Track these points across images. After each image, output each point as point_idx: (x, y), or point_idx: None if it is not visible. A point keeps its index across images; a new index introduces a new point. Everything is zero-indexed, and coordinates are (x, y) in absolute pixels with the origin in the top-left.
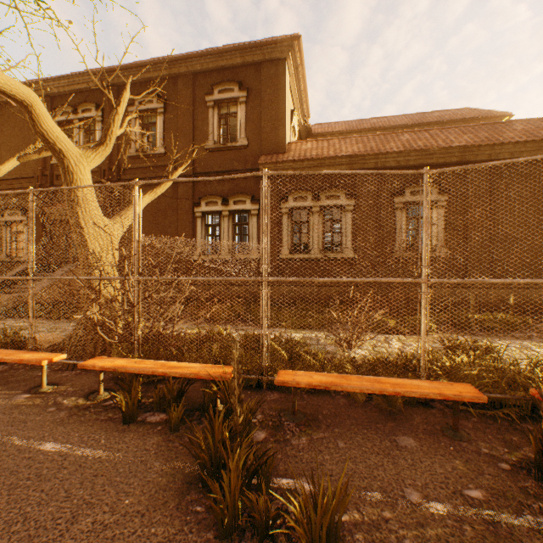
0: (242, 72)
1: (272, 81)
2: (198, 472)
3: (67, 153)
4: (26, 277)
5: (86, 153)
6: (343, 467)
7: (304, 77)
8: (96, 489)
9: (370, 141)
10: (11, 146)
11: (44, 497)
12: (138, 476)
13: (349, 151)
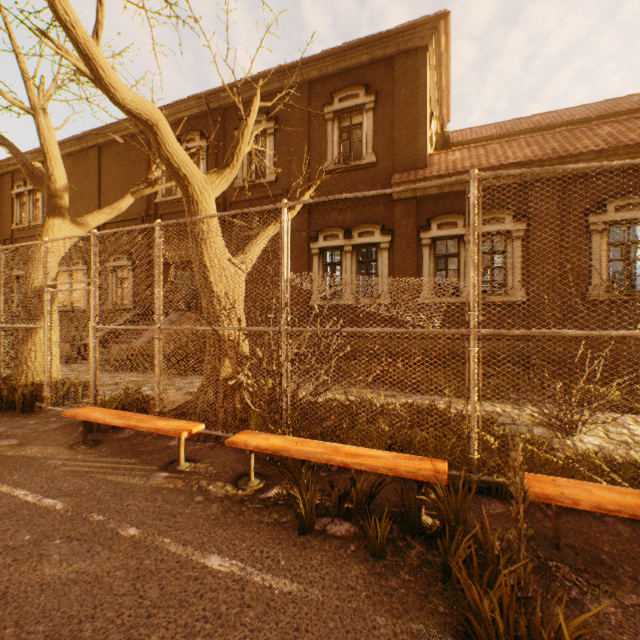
0: (368, 72)
1: (408, 77)
2: None
3: (191, 178)
4: (153, 327)
5: (211, 179)
6: None
7: (447, 68)
8: None
9: (548, 141)
10: (117, 187)
11: None
12: None
13: (520, 157)
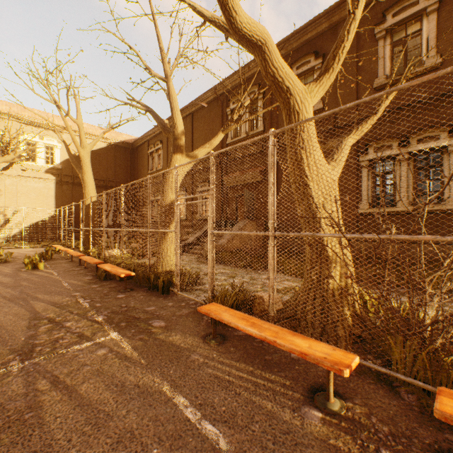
0: None
1: None
2: None
3: (293, 90)
4: (266, 233)
5: (309, 88)
6: None
7: None
8: None
9: None
10: (202, 138)
11: None
12: None
13: None
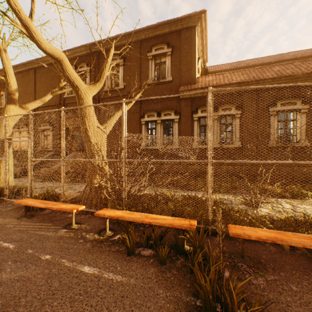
0: (168, 37)
1: (187, 40)
2: (194, 302)
3: (80, 87)
4: (60, 159)
5: (90, 87)
6: (308, 311)
7: (206, 37)
8: (126, 309)
9: (251, 72)
10: (44, 89)
11: (94, 311)
12: (152, 300)
13: (238, 80)
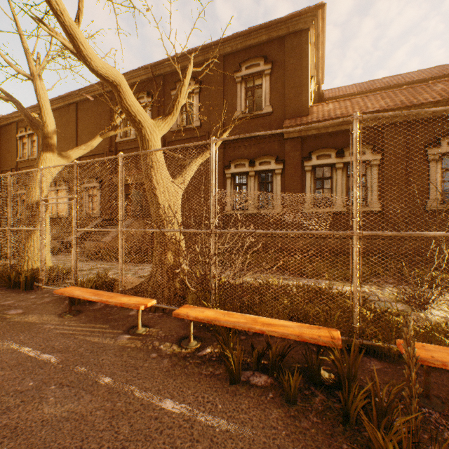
0: (266, 48)
1: (295, 51)
2: None
3: (144, 123)
4: (117, 230)
5: (158, 123)
6: None
7: (323, 44)
8: None
9: (397, 95)
10: (89, 131)
11: None
12: None
13: (377, 107)
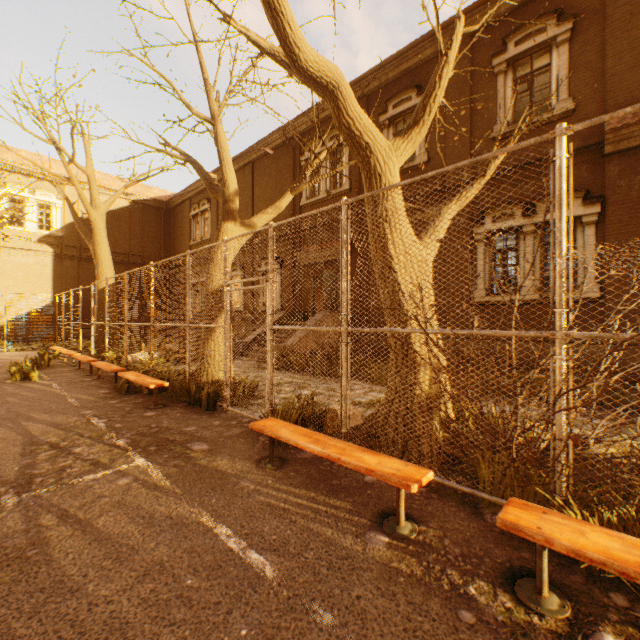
0: None
1: None
2: None
3: (374, 147)
4: (338, 329)
5: (395, 144)
6: None
7: None
8: None
9: None
10: (266, 197)
11: None
12: None
13: None
